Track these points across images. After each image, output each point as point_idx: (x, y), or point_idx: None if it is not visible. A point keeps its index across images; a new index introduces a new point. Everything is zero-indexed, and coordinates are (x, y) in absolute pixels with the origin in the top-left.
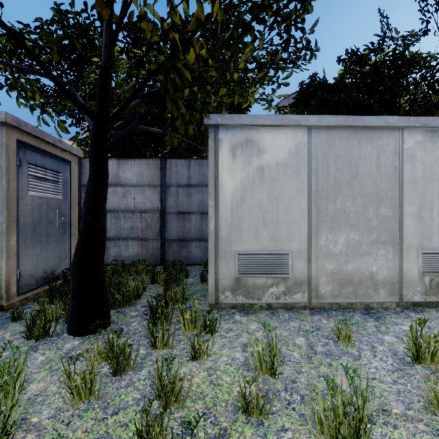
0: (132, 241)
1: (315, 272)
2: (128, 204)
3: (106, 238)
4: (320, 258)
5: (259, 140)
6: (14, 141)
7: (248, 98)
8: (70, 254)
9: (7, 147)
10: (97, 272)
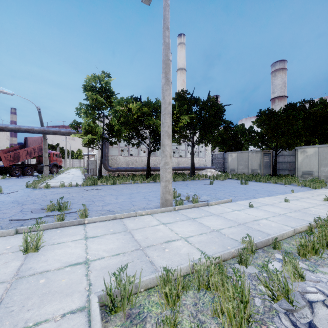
0: (286, 170)
1: (319, 175)
2: (285, 160)
3: (279, 169)
4: (321, 172)
5: (306, 150)
6: (263, 153)
7: (301, 145)
8: (270, 171)
9: (262, 154)
10: (275, 171)
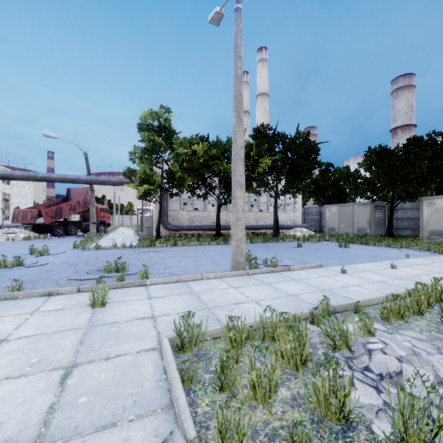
0: (408, 230)
1: None
2: (406, 216)
3: (397, 228)
4: None
5: (435, 202)
6: (373, 206)
7: (428, 194)
8: (385, 231)
9: (372, 208)
10: (390, 231)
